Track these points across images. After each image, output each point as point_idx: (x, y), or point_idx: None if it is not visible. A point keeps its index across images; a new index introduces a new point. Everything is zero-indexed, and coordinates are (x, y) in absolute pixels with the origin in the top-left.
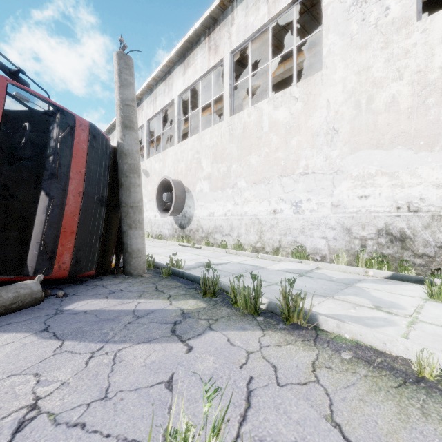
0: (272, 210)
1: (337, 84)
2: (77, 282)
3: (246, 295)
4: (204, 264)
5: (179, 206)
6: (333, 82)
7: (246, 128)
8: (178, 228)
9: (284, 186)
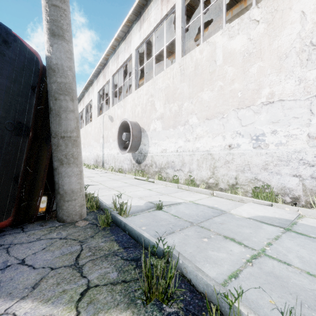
0: (227, 145)
1: None
2: None
3: None
4: (154, 206)
5: (135, 144)
6: None
7: (197, 65)
8: (135, 164)
9: (242, 118)
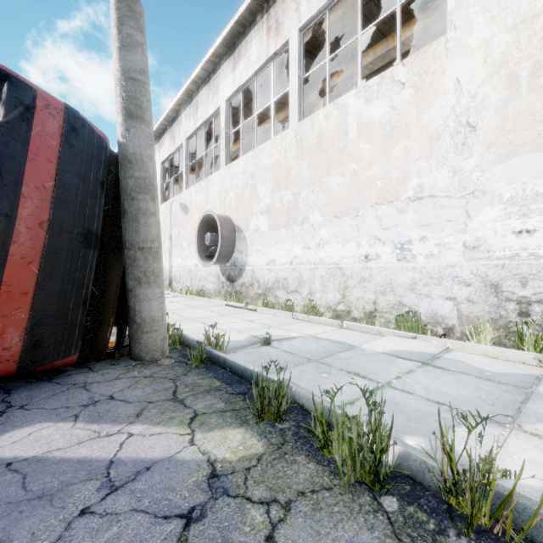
0: (362, 255)
1: (474, 52)
2: (42, 377)
3: (354, 439)
4: (260, 341)
5: (226, 252)
6: (467, 49)
7: (322, 137)
8: (226, 282)
9: (382, 218)
